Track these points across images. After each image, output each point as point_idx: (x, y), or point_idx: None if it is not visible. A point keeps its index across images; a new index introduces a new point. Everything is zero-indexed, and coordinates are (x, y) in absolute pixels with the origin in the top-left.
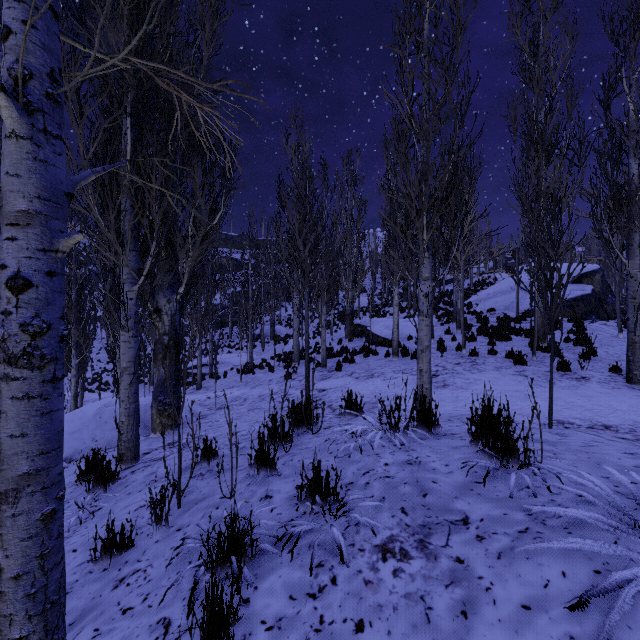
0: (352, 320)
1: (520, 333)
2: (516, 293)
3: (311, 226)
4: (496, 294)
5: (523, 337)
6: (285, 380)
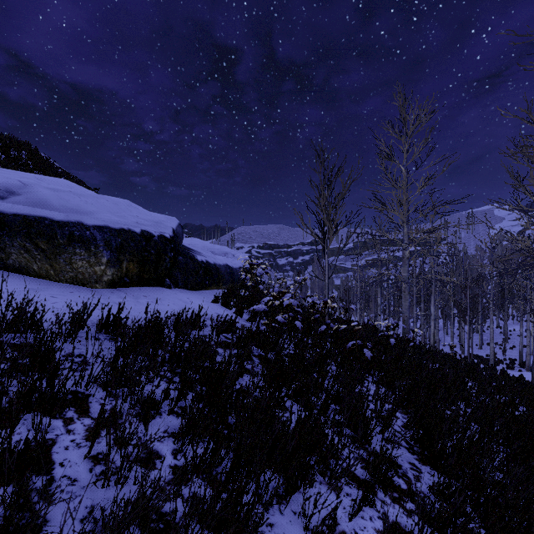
0: None
1: None
2: None
3: None
4: None
5: None
6: None
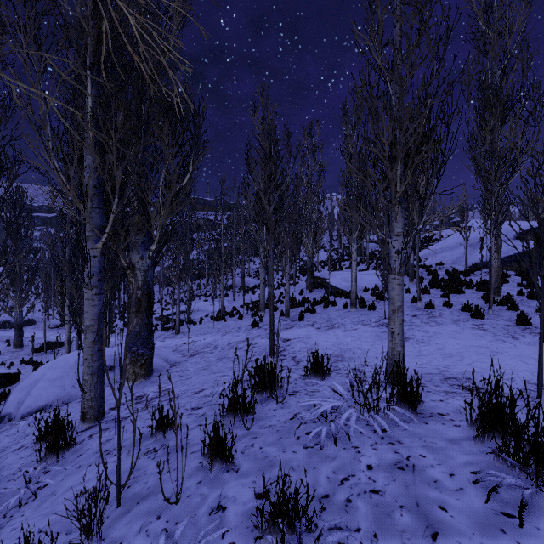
0: (312, 273)
1: (471, 286)
2: (465, 249)
3: (276, 185)
4: (443, 249)
5: (474, 290)
6: (252, 328)
